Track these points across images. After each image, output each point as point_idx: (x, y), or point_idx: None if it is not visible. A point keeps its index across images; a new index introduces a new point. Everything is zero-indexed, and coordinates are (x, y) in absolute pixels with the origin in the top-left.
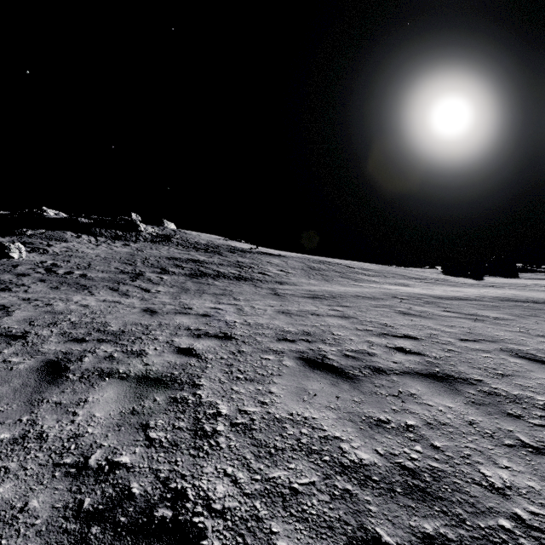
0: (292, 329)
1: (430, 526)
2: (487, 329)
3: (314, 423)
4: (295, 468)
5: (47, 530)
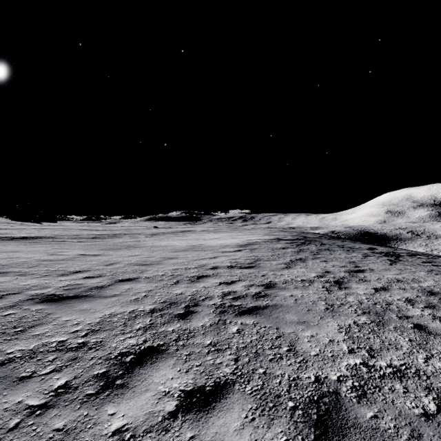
0: (24, 232)
1: (68, 236)
2: (63, 231)
3: (53, 235)
4: (56, 236)
5: (45, 237)
